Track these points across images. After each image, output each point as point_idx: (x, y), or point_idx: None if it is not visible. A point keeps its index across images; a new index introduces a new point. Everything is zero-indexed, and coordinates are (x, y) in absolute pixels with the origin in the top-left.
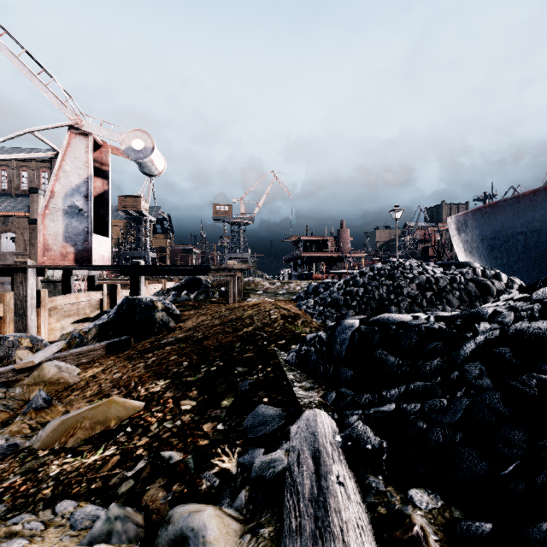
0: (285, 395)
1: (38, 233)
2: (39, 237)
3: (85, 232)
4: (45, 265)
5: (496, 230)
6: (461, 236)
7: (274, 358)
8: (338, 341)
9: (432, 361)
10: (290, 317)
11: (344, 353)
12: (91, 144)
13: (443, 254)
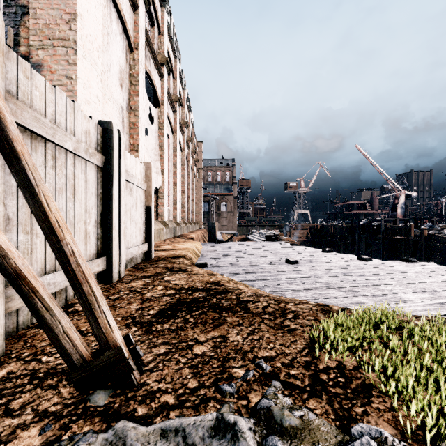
0: None
1: (397, 212)
2: (397, 213)
3: (404, 212)
4: (404, 218)
5: None
6: None
7: None
8: None
9: None
10: None
11: None
12: (405, 195)
13: None
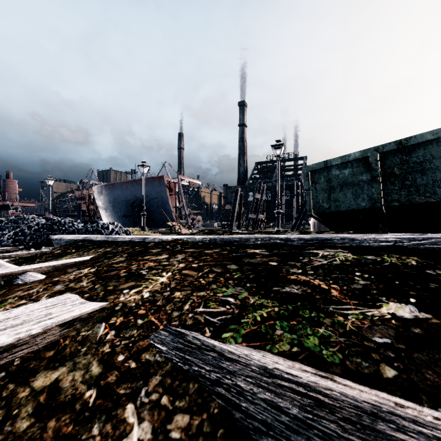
0: None
1: None
2: None
3: None
4: None
5: (115, 197)
6: (100, 198)
7: None
8: None
9: (0, 238)
10: None
11: None
12: None
13: (97, 208)
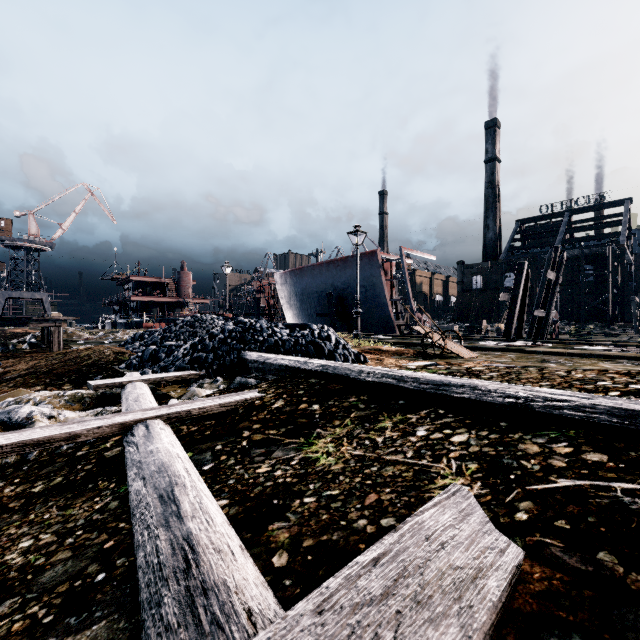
0: (120, 376)
1: None
2: None
3: None
4: None
5: (303, 288)
6: (284, 290)
7: (112, 369)
8: (146, 354)
9: (174, 353)
10: (120, 353)
11: (148, 358)
12: None
13: (277, 303)
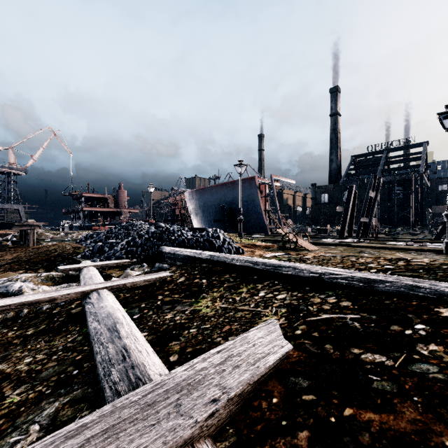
0: (77, 263)
1: None
2: None
3: None
4: None
5: (205, 202)
6: (191, 203)
7: (72, 258)
8: (95, 248)
9: (114, 248)
10: (77, 247)
11: (96, 251)
12: None
13: (187, 212)
